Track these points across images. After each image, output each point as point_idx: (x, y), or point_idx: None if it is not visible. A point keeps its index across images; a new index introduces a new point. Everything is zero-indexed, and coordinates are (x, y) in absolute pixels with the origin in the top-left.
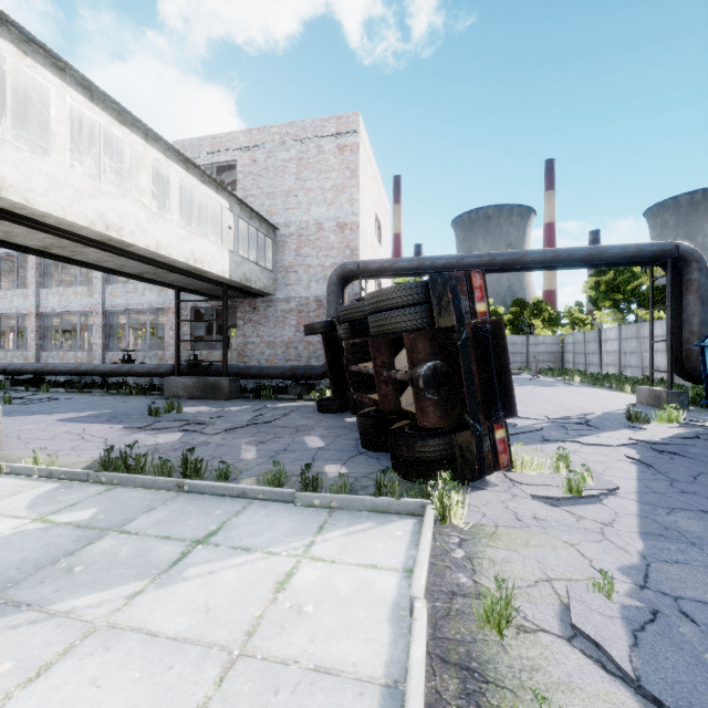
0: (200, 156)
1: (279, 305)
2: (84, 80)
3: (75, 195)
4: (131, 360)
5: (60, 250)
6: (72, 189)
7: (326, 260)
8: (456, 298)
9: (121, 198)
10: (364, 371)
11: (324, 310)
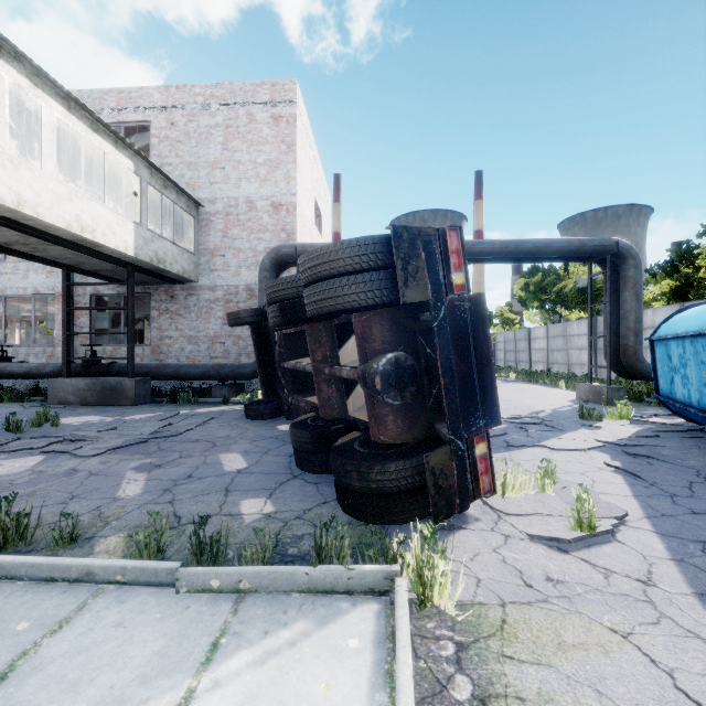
0: (103, 112)
1: (202, 294)
2: None
3: None
4: (6, 357)
5: None
6: None
7: (259, 244)
8: (431, 258)
9: None
10: (300, 368)
11: (256, 300)
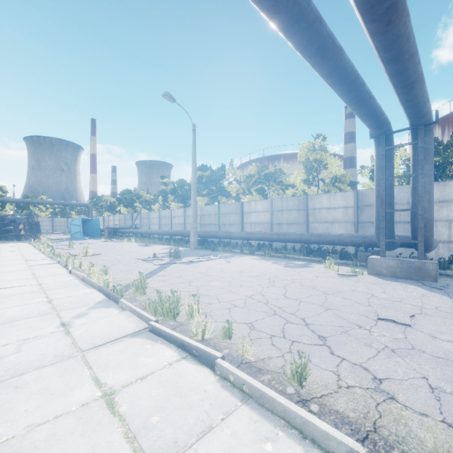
0: None
1: None
2: None
3: None
4: None
5: None
6: None
7: None
8: (32, 219)
9: None
10: (9, 229)
11: None
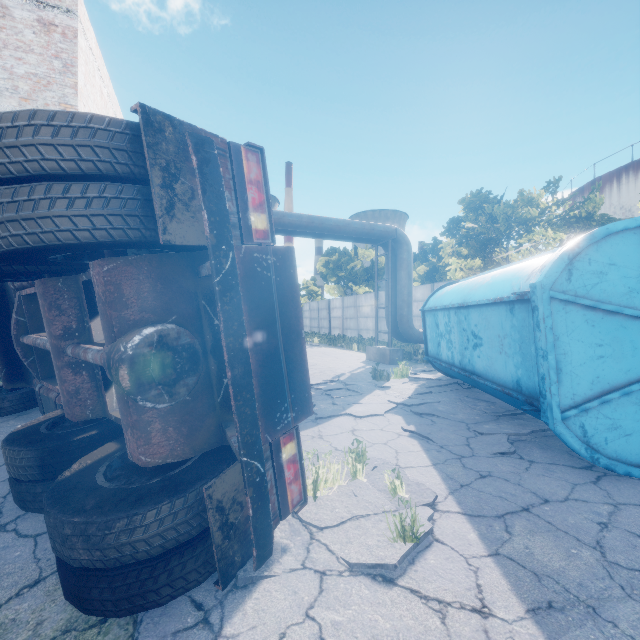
0: None
1: None
2: None
3: None
4: None
5: None
6: None
7: None
8: (210, 168)
9: None
10: (39, 345)
11: None
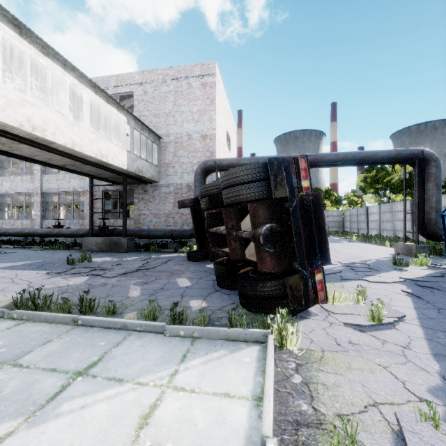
0: (109, 88)
1: (162, 189)
2: (14, 19)
3: (7, 103)
4: (60, 225)
5: (1, 146)
6: (4, 99)
7: (194, 159)
8: (288, 175)
9: (44, 108)
10: (219, 232)
11: (192, 192)
